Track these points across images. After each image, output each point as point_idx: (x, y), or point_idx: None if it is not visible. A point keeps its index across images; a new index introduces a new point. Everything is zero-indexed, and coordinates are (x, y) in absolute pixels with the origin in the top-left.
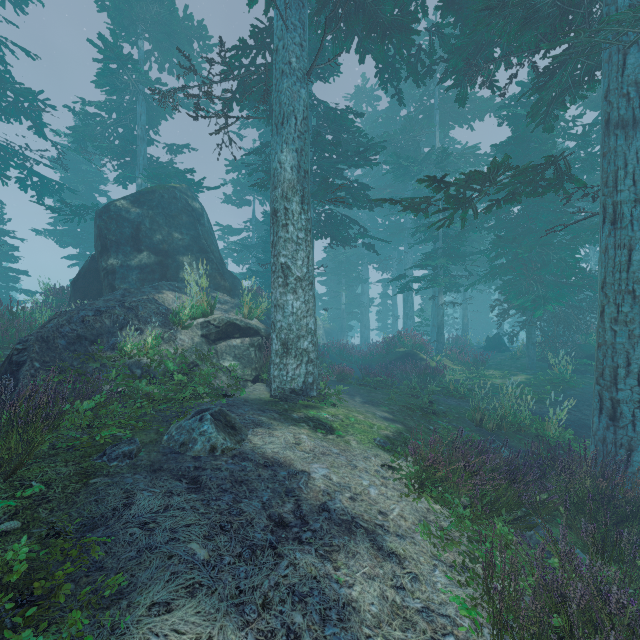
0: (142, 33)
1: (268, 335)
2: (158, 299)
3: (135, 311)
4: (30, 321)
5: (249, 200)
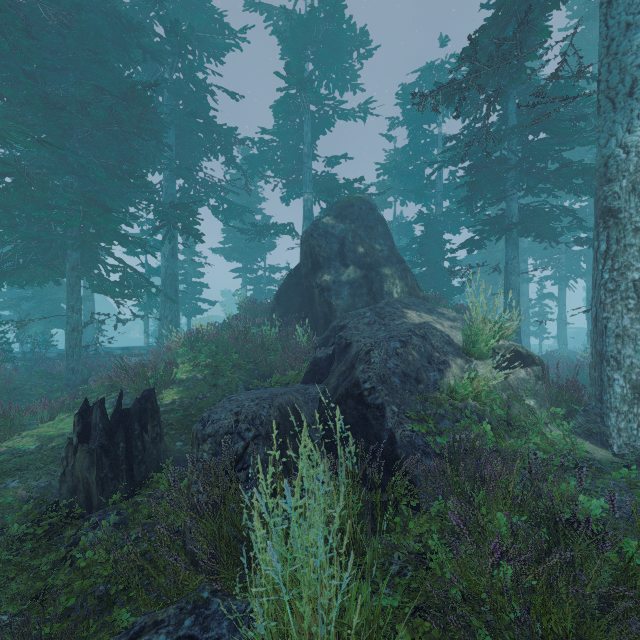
0: (308, 56)
1: (540, 363)
2: (410, 320)
3: (428, 340)
4: (252, 335)
5: (390, 202)
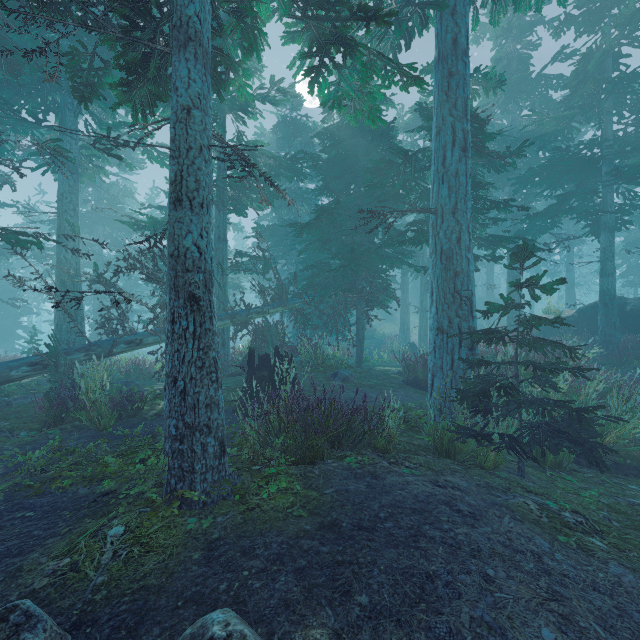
0: None
1: None
2: None
3: None
4: None
5: None
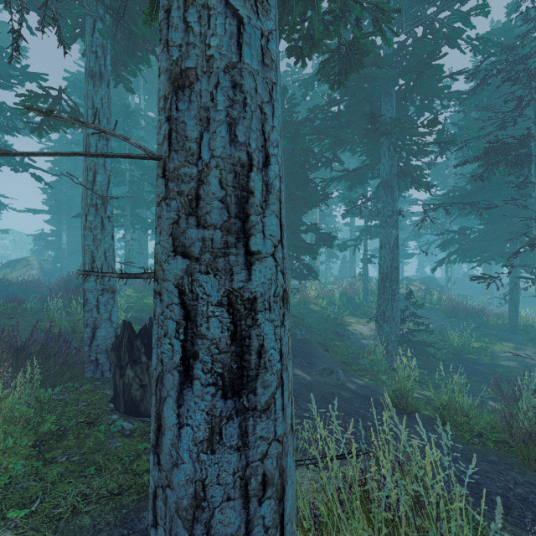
0: None
1: None
2: None
3: None
4: None
5: None
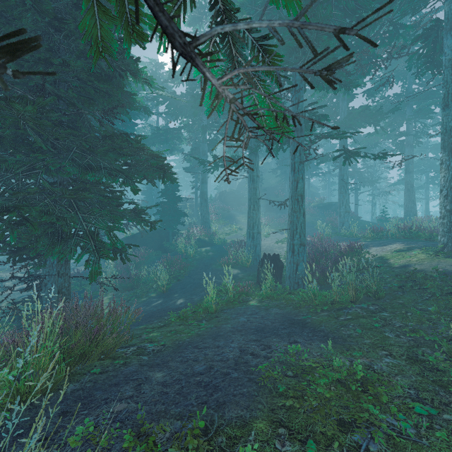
0: None
1: None
2: None
3: None
4: None
5: None
